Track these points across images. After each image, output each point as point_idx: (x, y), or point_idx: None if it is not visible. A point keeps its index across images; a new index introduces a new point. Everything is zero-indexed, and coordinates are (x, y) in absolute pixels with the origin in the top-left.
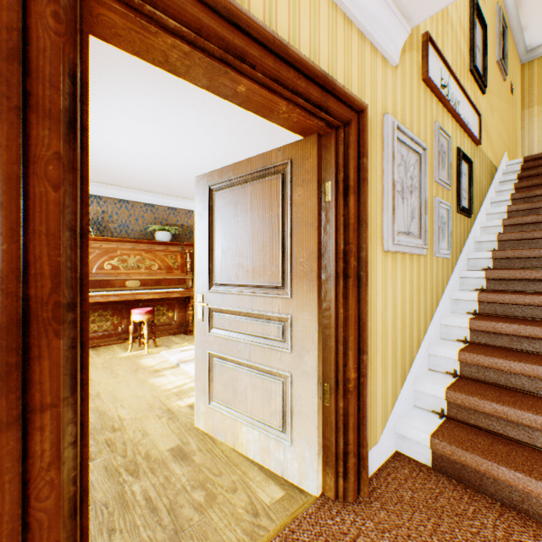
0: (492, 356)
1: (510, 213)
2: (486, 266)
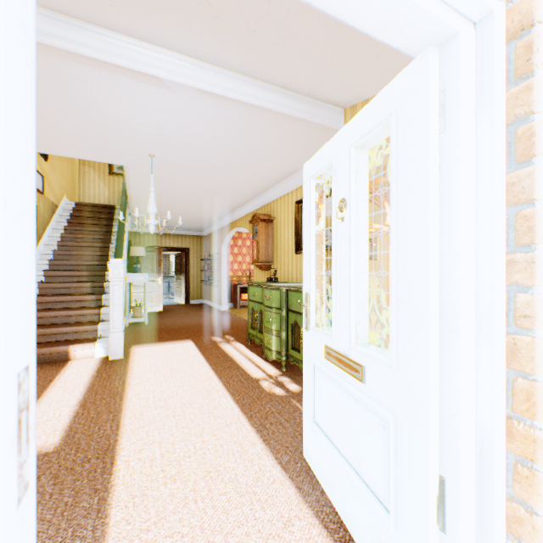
0: (43, 312)
1: (64, 238)
2: (47, 269)
